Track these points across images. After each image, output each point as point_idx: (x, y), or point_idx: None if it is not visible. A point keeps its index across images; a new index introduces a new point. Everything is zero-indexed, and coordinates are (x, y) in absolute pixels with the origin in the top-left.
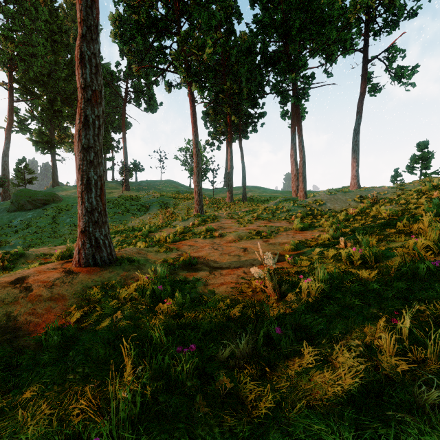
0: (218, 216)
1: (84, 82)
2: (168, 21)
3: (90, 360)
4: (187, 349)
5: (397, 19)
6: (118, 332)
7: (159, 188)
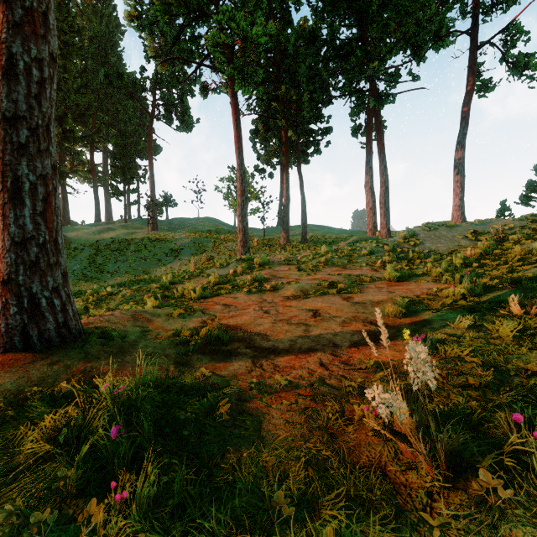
0: (270, 261)
1: None
2: (203, 0)
3: None
4: None
5: None
6: None
7: (195, 226)
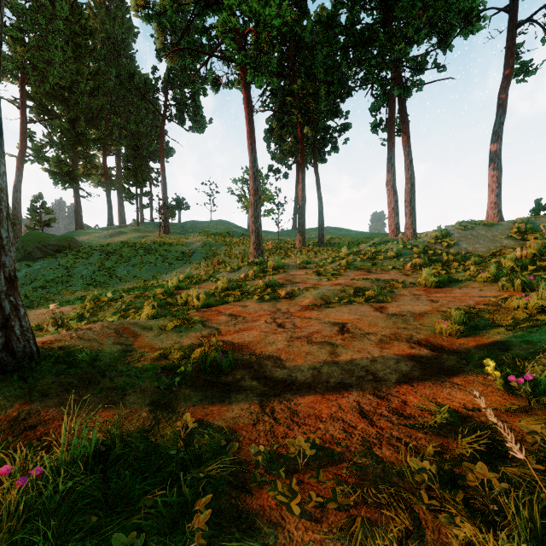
0: (285, 264)
1: None
2: None
3: None
4: None
5: None
6: None
7: (208, 230)
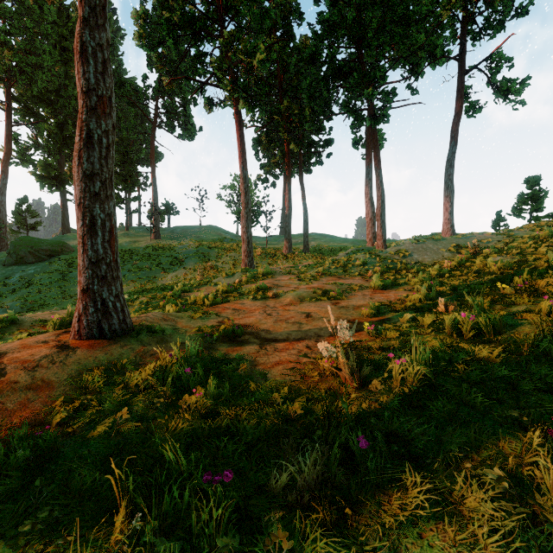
0: (272, 270)
1: (87, 84)
2: (209, 21)
3: (68, 491)
4: (219, 477)
5: (502, 18)
6: (120, 440)
7: (198, 235)
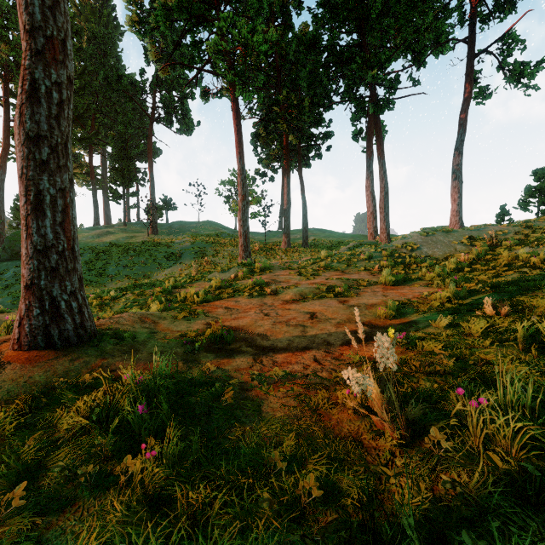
0: (270, 265)
1: (31, 21)
2: (204, 5)
3: None
4: None
5: None
6: None
7: (196, 230)
